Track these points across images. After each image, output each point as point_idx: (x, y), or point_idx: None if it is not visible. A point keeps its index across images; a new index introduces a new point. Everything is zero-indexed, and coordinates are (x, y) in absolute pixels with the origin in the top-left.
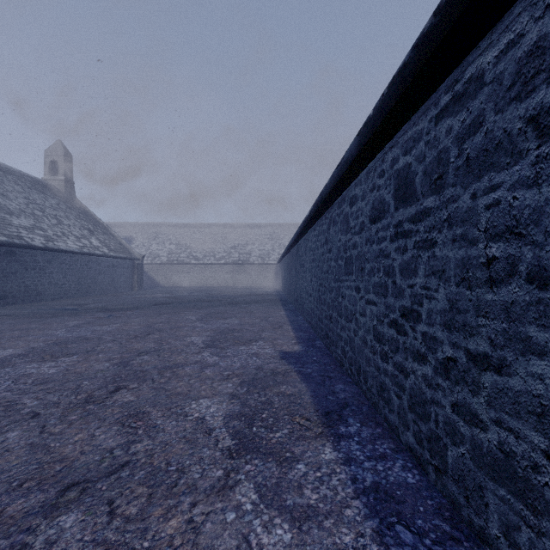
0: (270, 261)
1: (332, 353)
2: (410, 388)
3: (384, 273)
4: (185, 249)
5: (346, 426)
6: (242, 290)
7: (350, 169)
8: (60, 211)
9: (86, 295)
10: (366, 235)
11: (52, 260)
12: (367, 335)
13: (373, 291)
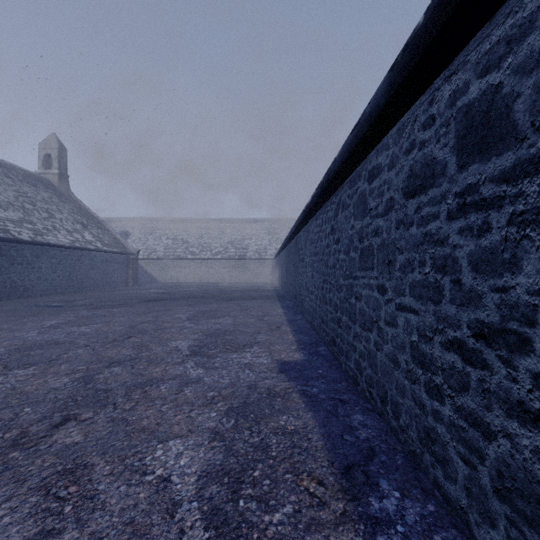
0: (267, 256)
1: (340, 364)
2: (498, 459)
3: (434, 268)
4: (181, 244)
5: (380, 498)
6: (239, 286)
7: (372, 130)
8: (52, 205)
9: (78, 290)
10: (397, 215)
11: (41, 255)
12: (399, 353)
13: (411, 293)
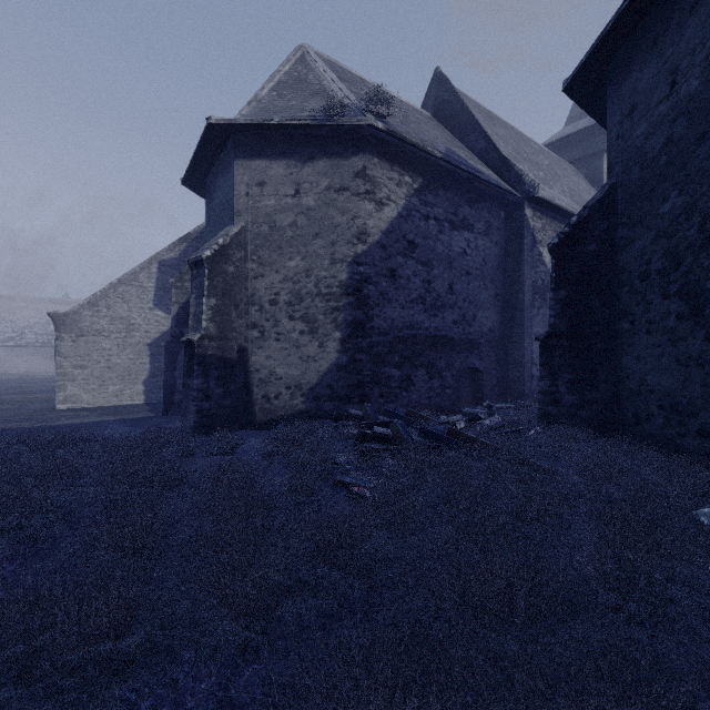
0: None
1: None
2: None
3: None
4: None
5: None
6: (41, 375)
7: None
8: None
9: None
10: None
11: None
12: None
13: None
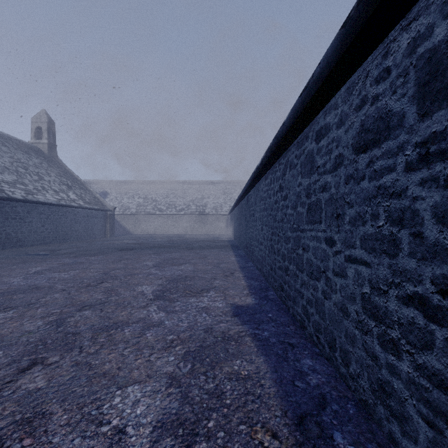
0: (222, 212)
1: (288, 308)
2: None
3: (389, 221)
4: (151, 202)
5: None
6: (199, 237)
7: (321, 91)
8: (42, 169)
9: (63, 241)
10: (347, 170)
11: (32, 211)
12: (349, 303)
13: (362, 246)
